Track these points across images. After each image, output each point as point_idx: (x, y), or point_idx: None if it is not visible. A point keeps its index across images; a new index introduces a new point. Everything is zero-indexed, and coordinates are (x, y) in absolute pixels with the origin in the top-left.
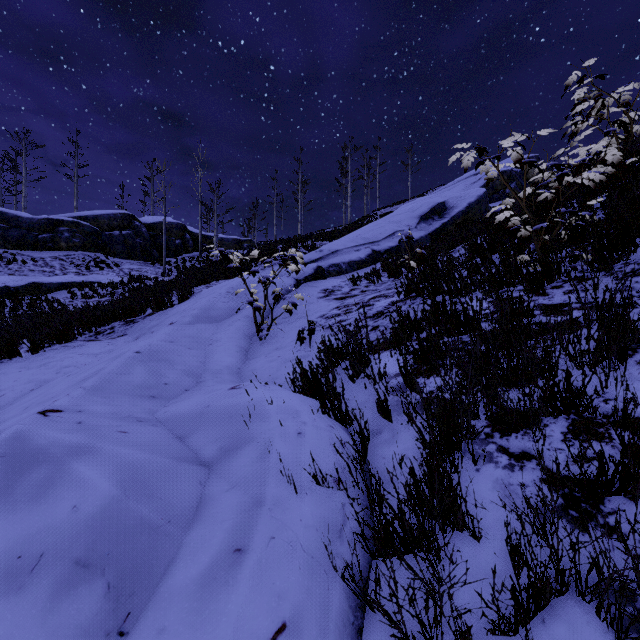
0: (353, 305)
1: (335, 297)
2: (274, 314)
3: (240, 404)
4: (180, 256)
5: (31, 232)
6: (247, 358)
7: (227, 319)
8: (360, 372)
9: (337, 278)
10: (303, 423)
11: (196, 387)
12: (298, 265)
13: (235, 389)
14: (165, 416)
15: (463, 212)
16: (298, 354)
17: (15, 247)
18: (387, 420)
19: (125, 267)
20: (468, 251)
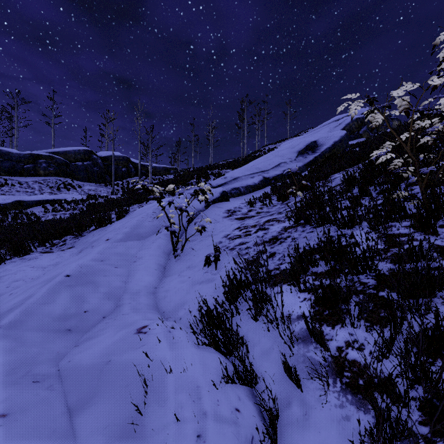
0: (251, 227)
1: (236, 217)
2: (188, 231)
3: (140, 365)
4: (125, 179)
5: (19, 163)
6: (164, 275)
7: (151, 236)
8: (262, 309)
9: (237, 199)
10: (204, 414)
11: (113, 313)
12: (207, 195)
13: (140, 334)
14: (67, 368)
15: (330, 148)
16: (205, 276)
17: (7, 174)
18: (295, 385)
19: (85, 188)
20: (346, 184)
